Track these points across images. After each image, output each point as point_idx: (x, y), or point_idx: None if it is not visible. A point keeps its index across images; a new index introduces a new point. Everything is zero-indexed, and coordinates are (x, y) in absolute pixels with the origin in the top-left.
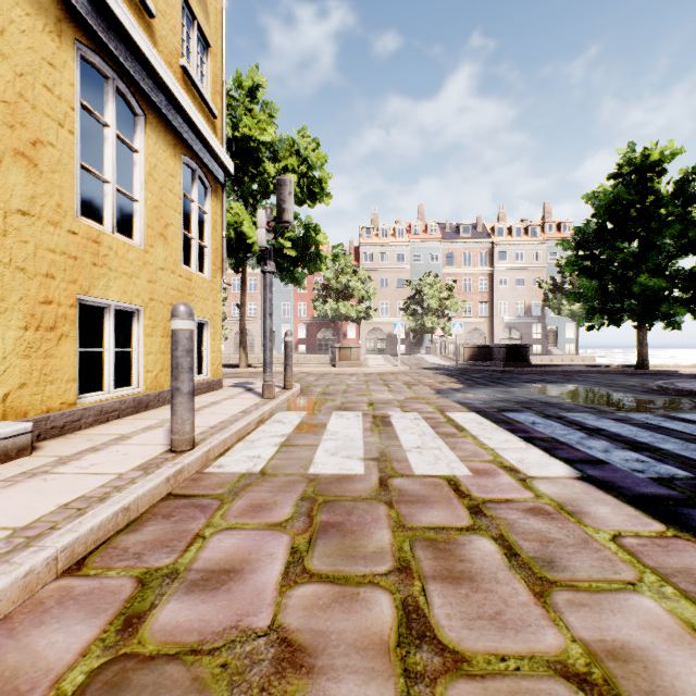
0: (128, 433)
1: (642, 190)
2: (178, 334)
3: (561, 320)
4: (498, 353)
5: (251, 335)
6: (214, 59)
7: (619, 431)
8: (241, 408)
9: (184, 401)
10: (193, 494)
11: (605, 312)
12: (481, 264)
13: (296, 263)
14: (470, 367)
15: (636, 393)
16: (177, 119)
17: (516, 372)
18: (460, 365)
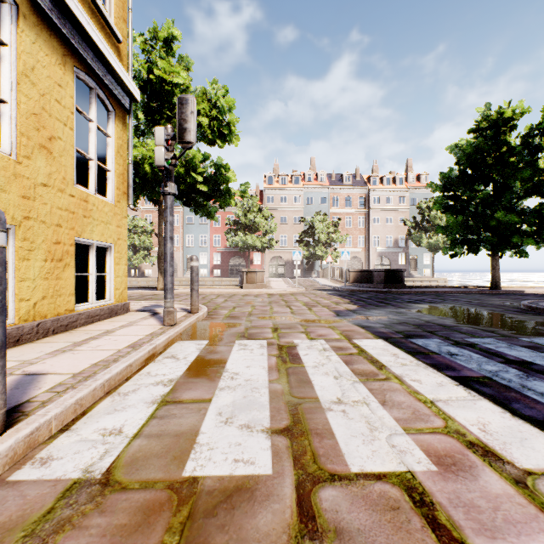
0: None
1: (497, 142)
2: None
3: (420, 250)
4: (378, 277)
5: (175, 261)
6: None
7: None
8: (133, 339)
9: None
10: None
11: (465, 243)
12: (359, 206)
13: (208, 198)
14: (356, 288)
15: (513, 313)
16: (66, 23)
17: (395, 292)
18: (348, 287)
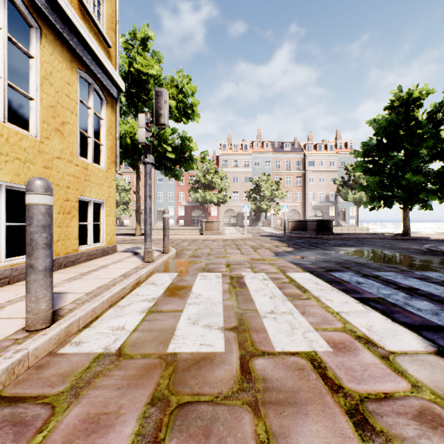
0: (4, 302)
1: (407, 117)
2: (32, 209)
3: (347, 204)
4: (311, 226)
5: None
6: (109, 3)
7: (430, 290)
8: (123, 271)
9: (38, 278)
10: (24, 395)
11: (381, 198)
12: (297, 168)
13: (175, 163)
14: (293, 234)
15: (415, 254)
16: (73, 38)
17: (324, 238)
18: (286, 234)
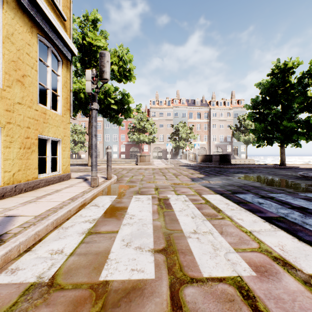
0: None
1: (284, 81)
2: None
3: (239, 143)
4: (215, 158)
5: (98, 150)
6: None
7: None
8: (72, 195)
9: None
10: None
11: (265, 139)
12: (204, 118)
13: (117, 113)
14: (203, 165)
15: (293, 179)
16: (32, 8)
17: (225, 167)
18: (198, 164)
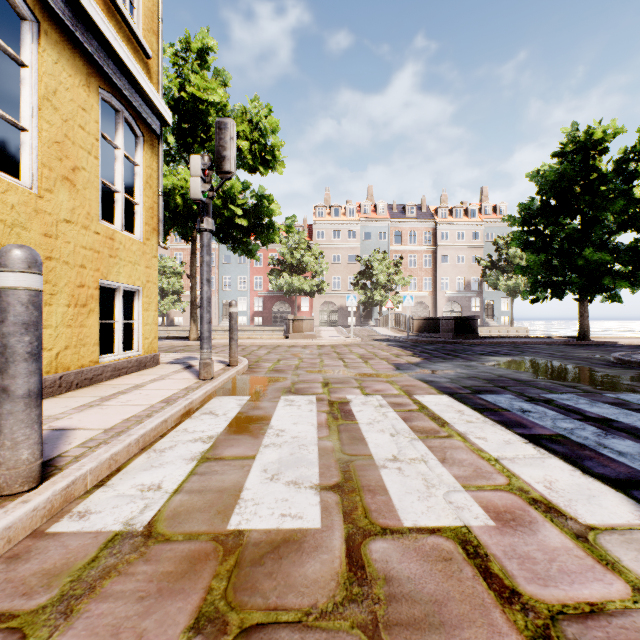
0: None
1: (586, 167)
2: (6, 296)
3: (497, 294)
4: (446, 325)
5: None
6: None
7: (632, 422)
8: (166, 394)
9: (16, 410)
10: None
11: (548, 286)
12: (425, 243)
13: (248, 234)
14: (420, 338)
15: (600, 366)
16: (90, 40)
17: (466, 343)
18: (411, 337)
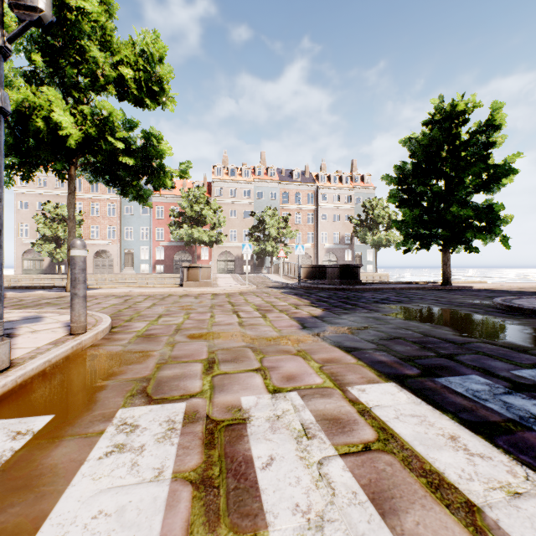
0: None
1: (451, 134)
2: None
3: (364, 247)
4: (332, 273)
5: (110, 256)
6: None
7: None
8: None
9: None
10: None
11: (418, 238)
12: (308, 203)
13: (137, 176)
14: (311, 285)
15: (500, 315)
16: None
17: (353, 290)
18: (302, 284)
